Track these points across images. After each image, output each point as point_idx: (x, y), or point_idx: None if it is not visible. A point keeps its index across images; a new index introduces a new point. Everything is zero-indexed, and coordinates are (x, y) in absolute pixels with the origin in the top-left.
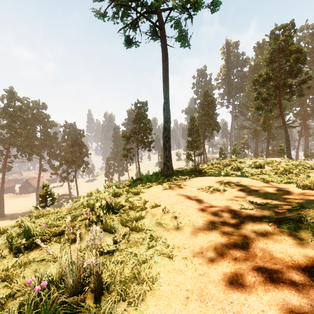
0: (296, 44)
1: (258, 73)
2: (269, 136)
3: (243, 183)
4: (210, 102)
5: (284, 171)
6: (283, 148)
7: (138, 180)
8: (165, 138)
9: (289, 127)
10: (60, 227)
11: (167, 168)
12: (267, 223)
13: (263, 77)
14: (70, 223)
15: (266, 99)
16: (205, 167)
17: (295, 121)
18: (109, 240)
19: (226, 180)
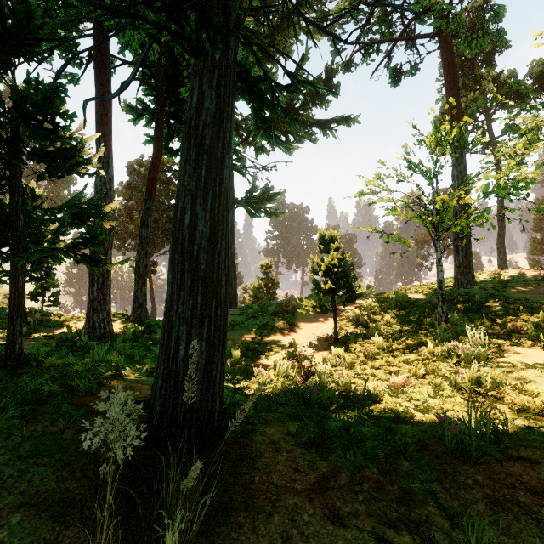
0: None
1: None
2: None
3: None
4: None
5: None
6: None
7: None
8: (500, 244)
9: None
10: None
11: (501, 269)
12: None
13: None
14: None
15: None
16: None
17: None
18: None
19: None
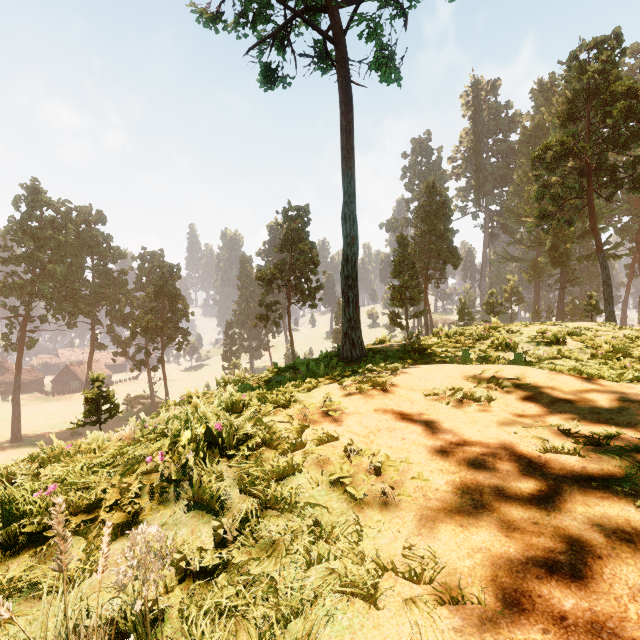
0: (627, 80)
1: (544, 143)
2: (565, 277)
3: (532, 381)
4: (439, 207)
5: (613, 351)
6: (597, 302)
7: (288, 369)
8: (347, 279)
9: (607, 257)
10: (91, 494)
11: (350, 344)
12: (628, 497)
13: (554, 152)
14: (119, 481)
15: (561, 197)
16: (433, 342)
17: (621, 245)
18: (208, 534)
19: (491, 374)
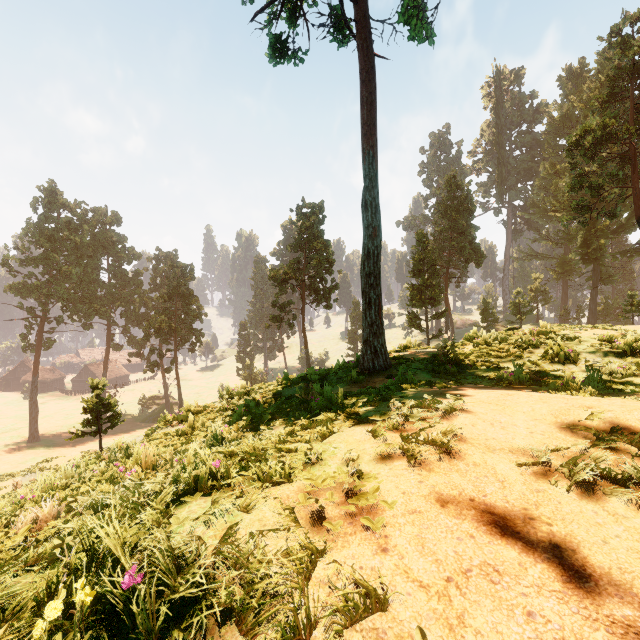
0: None
1: (583, 127)
2: (597, 275)
3: None
4: (461, 201)
5: None
6: (638, 302)
7: (300, 381)
8: (368, 276)
9: None
10: None
11: (372, 353)
12: None
13: (593, 137)
14: None
15: (601, 186)
16: (470, 351)
17: None
18: None
19: (608, 420)
